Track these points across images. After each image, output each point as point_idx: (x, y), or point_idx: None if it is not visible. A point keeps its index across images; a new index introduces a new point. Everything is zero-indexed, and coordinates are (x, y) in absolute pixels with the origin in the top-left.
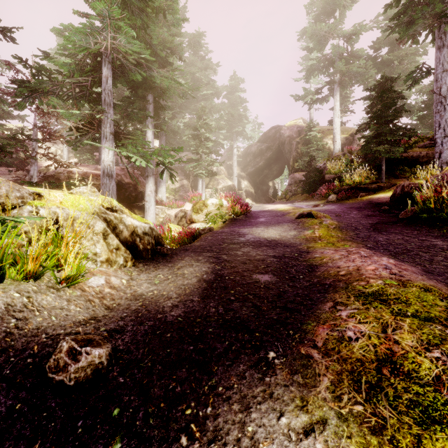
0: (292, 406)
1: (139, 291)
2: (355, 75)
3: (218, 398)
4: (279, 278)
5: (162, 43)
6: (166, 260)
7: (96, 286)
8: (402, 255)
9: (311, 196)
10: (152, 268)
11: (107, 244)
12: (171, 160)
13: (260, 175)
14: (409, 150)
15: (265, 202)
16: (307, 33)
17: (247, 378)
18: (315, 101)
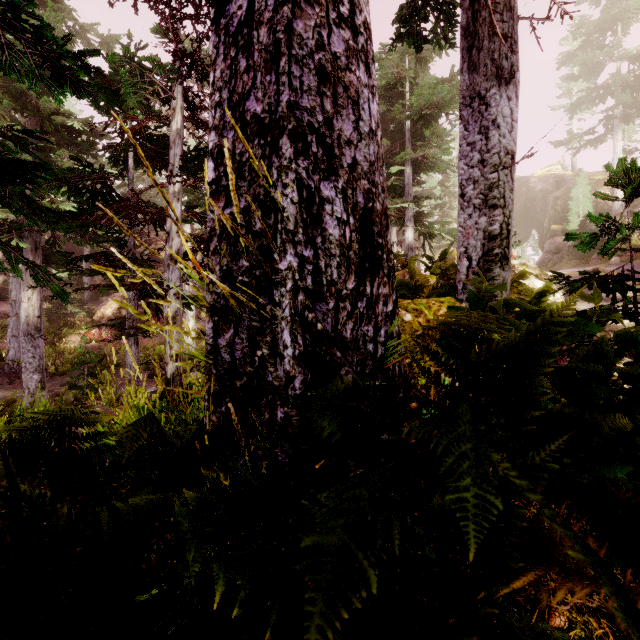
0: None
1: None
2: None
3: None
4: None
5: None
6: None
7: None
8: None
9: (585, 261)
10: None
11: None
12: None
13: None
14: None
15: None
16: (574, 66)
17: None
18: (584, 144)
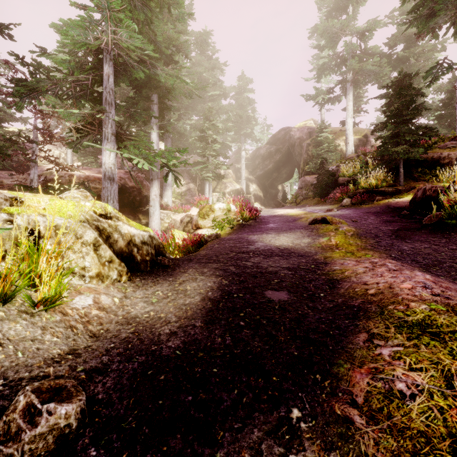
0: None
1: (133, 312)
2: (369, 74)
3: None
4: (296, 297)
5: (166, 40)
6: (167, 273)
7: (81, 308)
8: (433, 267)
9: (323, 200)
10: (151, 283)
11: (98, 256)
12: (176, 162)
13: (269, 178)
14: (429, 151)
15: (274, 206)
16: (319, 30)
17: (264, 453)
18: (326, 101)
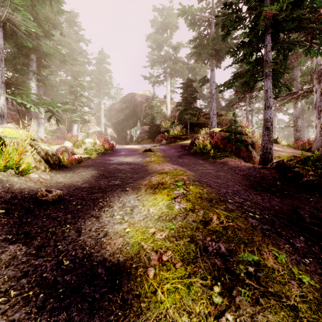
0: (133, 195)
1: (59, 181)
2: (178, 72)
3: (110, 197)
4: (131, 174)
5: (45, 18)
6: (69, 169)
7: (35, 177)
8: (185, 166)
9: (153, 141)
10: (62, 172)
11: (34, 158)
12: (58, 110)
13: (121, 125)
14: (200, 119)
15: (125, 144)
16: (151, 39)
17: (119, 193)
18: (156, 82)
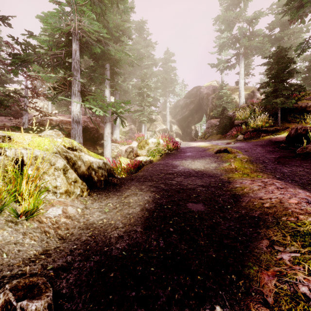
0: None
1: (91, 220)
2: (255, 49)
3: None
4: (210, 208)
5: (115, 26)
6: (116, 189)
7: (53, 217)
8: (308, 185)
9: (223, 136)
10: (104, 197)
11: (66, 178)
12: (122, 110)
13: (186, 121)
14: (299, 101)
15: (189, 140)
16: (220, 19)
17: None
18: (225, 68)
